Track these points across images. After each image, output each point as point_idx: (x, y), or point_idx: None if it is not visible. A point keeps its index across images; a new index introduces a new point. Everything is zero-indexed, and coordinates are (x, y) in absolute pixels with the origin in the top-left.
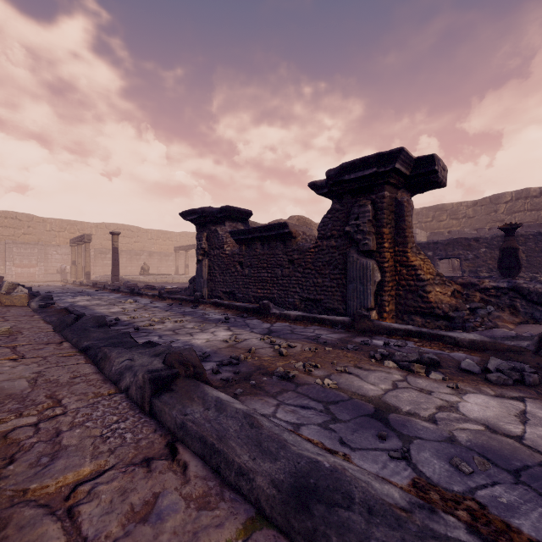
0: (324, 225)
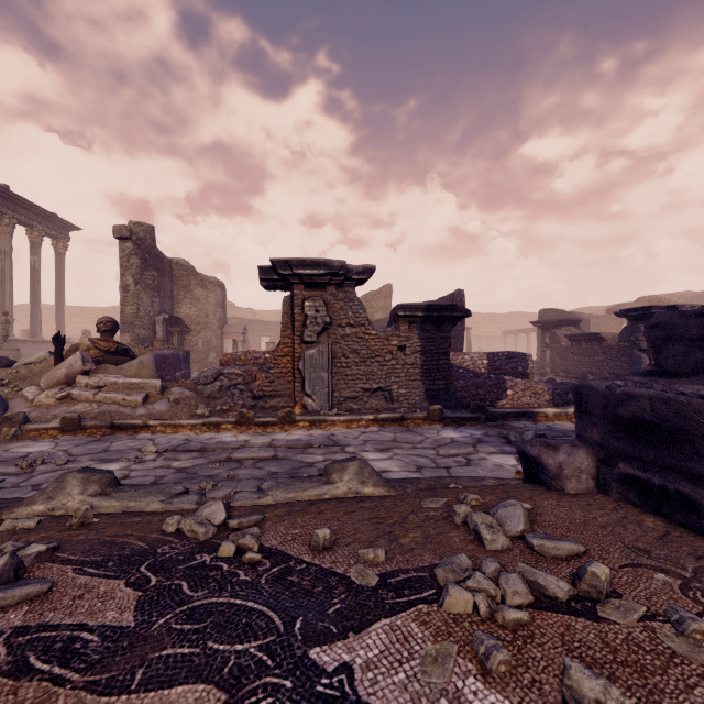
0: (621, 335)
